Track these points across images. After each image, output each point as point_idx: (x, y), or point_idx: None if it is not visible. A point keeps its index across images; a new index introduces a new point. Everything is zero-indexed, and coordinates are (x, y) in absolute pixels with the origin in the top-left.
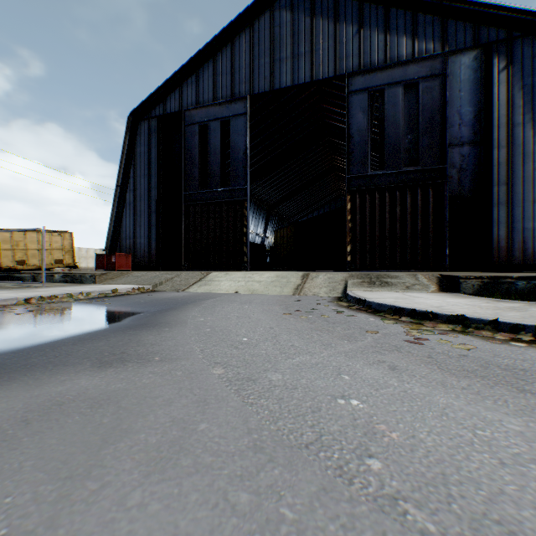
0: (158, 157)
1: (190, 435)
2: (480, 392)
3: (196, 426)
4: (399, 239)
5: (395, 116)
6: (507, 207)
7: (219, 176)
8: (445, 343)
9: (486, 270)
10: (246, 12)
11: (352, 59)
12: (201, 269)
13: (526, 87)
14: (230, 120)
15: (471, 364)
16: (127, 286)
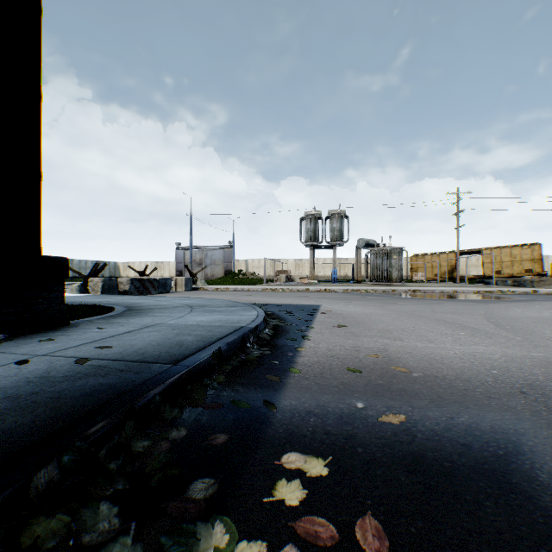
0: None
1: (474, 306)
2: None
3: (477, 306)
4: None
5: None
6: None
7: None
8: None
9: None
10: None
11: None
12: None
13: None
14: None
15: None
16: (549, 290)
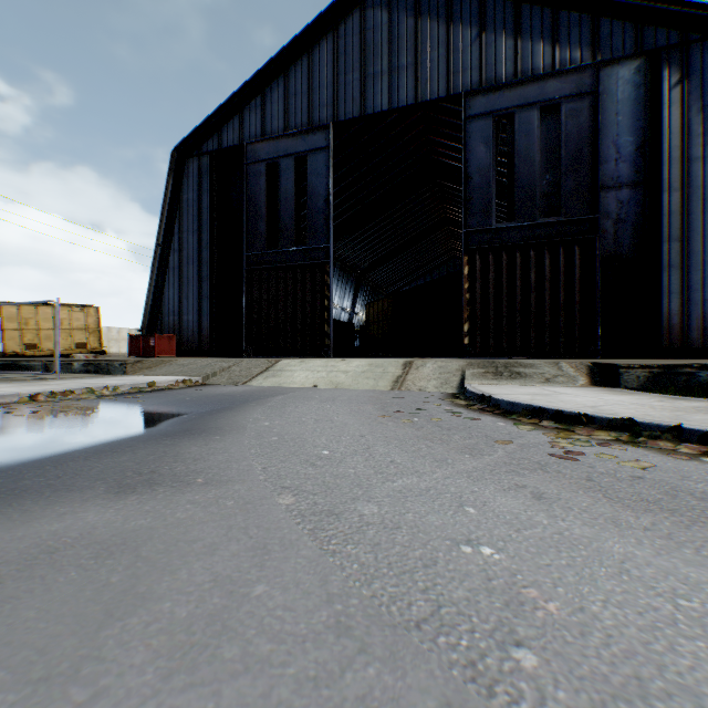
0: (212, 207)
1: (239, 605)
2: (672, 535)
3: (249, 589)
4: (533, 314)
5: (529, 150)
6: (681, 271)
7: (292, 231)
8: (608, 459)
9: (652, 357)
10: (328, 11)
11: (470, 72)
12: (268, 355)
13: (707, 108)
14: (307, 156)
15: (650, 491)
16: (169, 378)
